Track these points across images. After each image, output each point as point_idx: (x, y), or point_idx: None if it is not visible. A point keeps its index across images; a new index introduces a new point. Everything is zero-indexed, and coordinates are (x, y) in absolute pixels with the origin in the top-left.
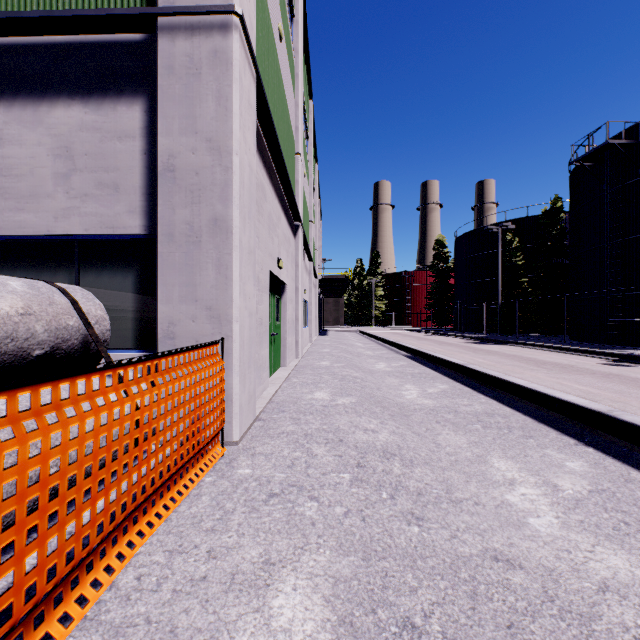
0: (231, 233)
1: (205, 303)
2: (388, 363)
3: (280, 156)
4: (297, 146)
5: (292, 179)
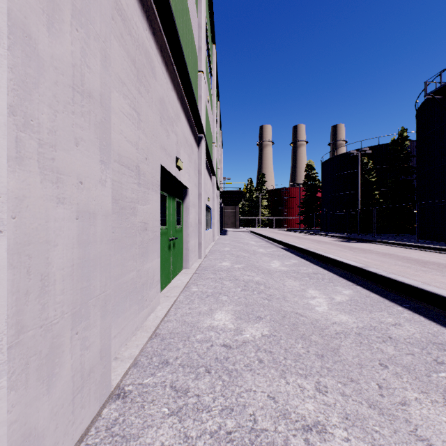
0: None
1: None
2: (281, 261)
3: (175, 34)
4: (200, 64)
5: (195, 92)
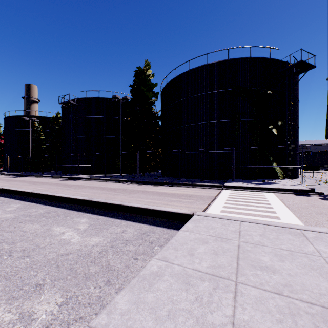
0: None
1: None
2: None
3: None
4: None
5: None
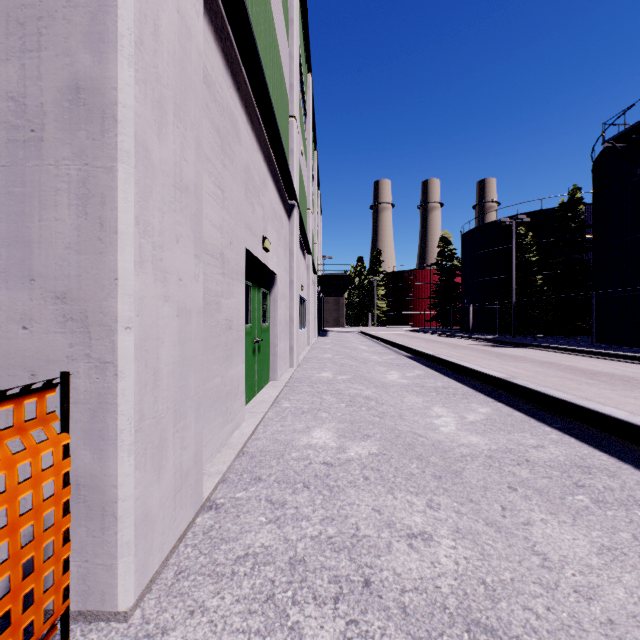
0: (112, 119)
1: (52, 285)
2: (401, 372)
3: (263, 84)
4: (292, 107)
5: (285, 146)
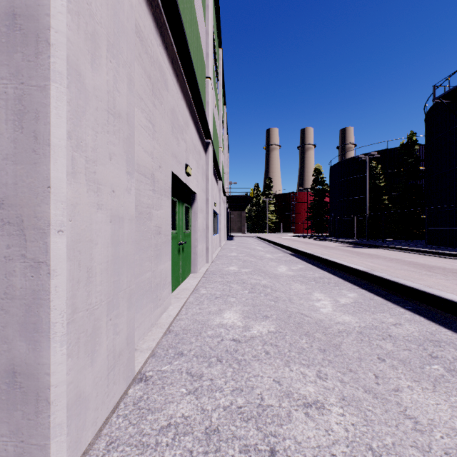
0: (45, 43)
1: None
2: (288, 266)
3: (185, 46)
4: (208, 71)
5: (203, 98)
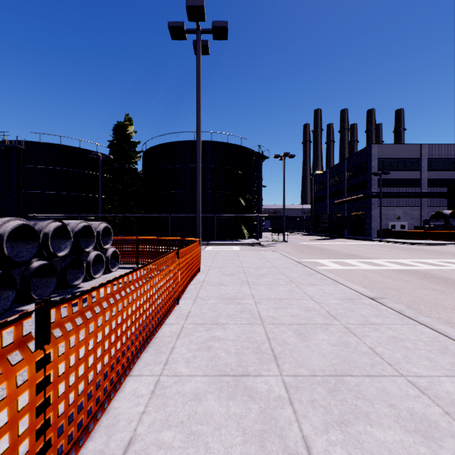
0: None
1: None
2: None
3: None
4: None
5: None
